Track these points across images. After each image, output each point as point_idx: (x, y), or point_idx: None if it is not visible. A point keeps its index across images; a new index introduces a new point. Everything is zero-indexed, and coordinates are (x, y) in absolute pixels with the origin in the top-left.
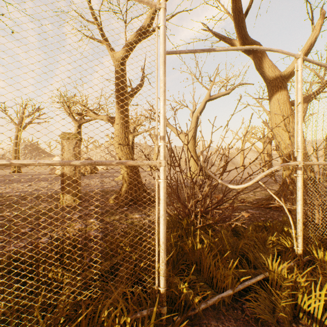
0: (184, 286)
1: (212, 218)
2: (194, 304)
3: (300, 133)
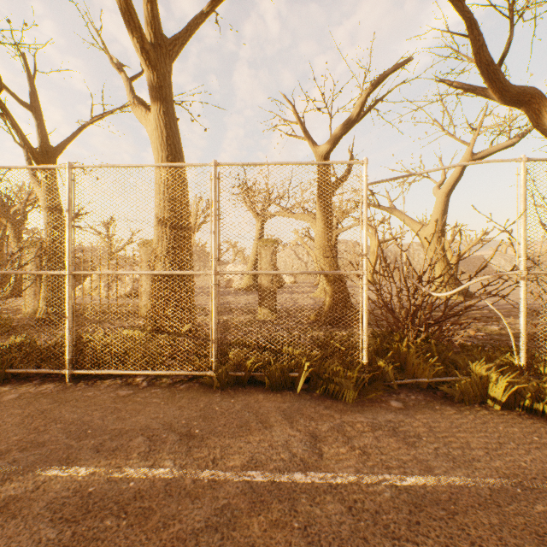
0: (382, 363)
1: (426, 331)
2: (390, 379)
3: (522, 240)
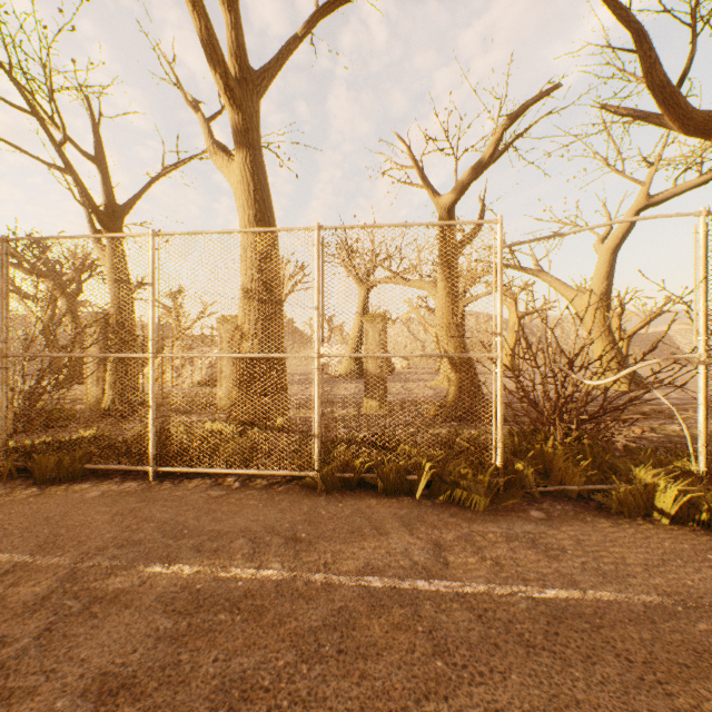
0: (520, 465)
1: (578, 429)
2: (530, 485)
3: (701, 315)
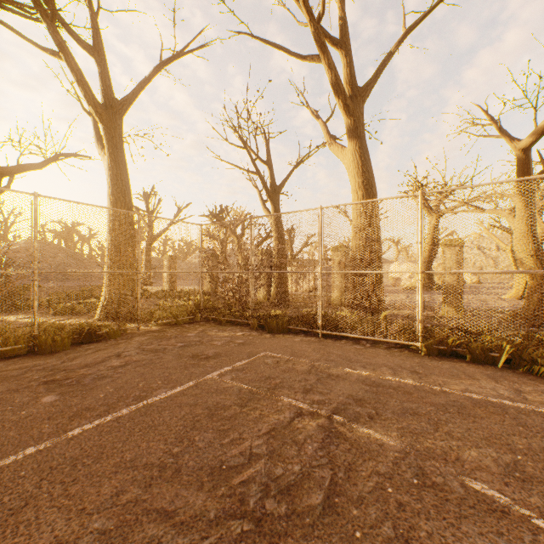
0: None
1: None
2: None
3: None
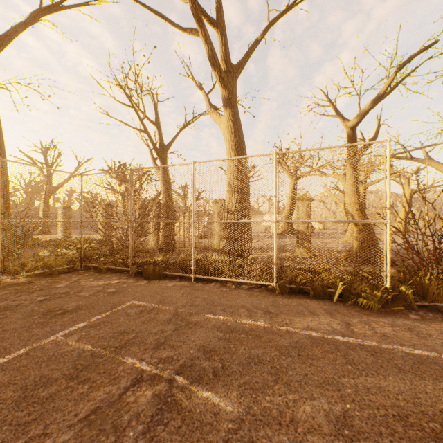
0: (403, 288)
1: None
2: (410, 300)
3: None
